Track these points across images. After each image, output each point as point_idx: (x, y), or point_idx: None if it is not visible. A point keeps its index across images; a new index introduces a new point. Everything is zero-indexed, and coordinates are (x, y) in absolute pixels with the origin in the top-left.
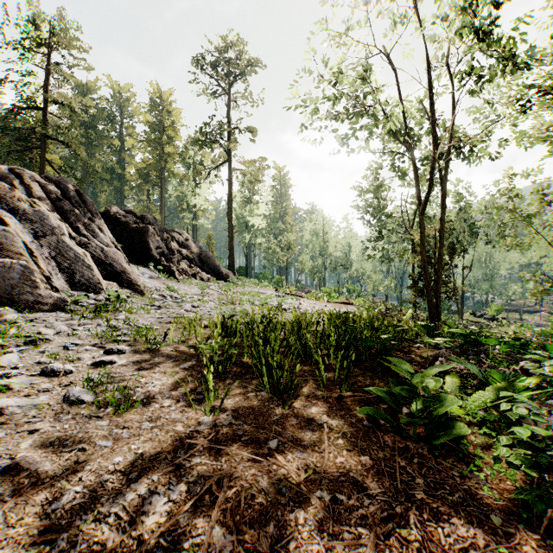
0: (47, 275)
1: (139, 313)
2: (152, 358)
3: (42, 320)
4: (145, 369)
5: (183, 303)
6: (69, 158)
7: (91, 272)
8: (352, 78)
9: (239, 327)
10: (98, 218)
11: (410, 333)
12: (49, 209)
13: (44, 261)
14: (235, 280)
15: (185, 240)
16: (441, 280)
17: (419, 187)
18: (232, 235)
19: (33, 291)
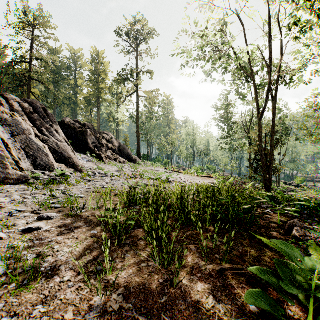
0: (17, 160)
1: (75, 185)
2: (72, 223)
3: (7, 190)
4: (63, 235)
5: (106, 177)
6: (45, 92)
7: (47, 158)
8: (213, 34)
9: (140, 195)
10: (55, 124)
11: (257, 200)
12: (23, 118)
13: (16, 151)
14: (140, 162)
15: (110, 138)
16: (272, 163)
17: (258, 102)
18: (138, 135)
19: (4, 171)
